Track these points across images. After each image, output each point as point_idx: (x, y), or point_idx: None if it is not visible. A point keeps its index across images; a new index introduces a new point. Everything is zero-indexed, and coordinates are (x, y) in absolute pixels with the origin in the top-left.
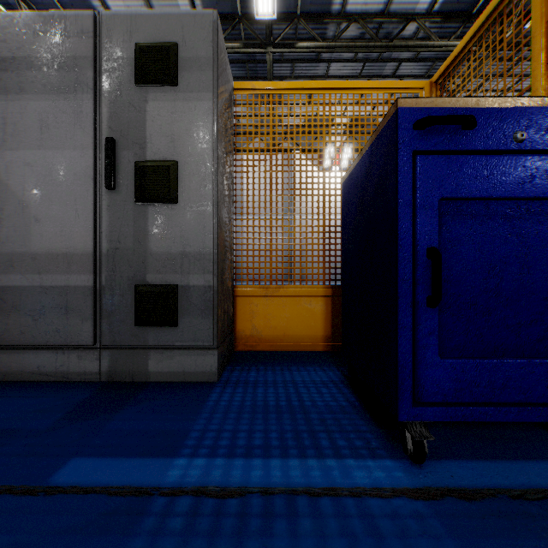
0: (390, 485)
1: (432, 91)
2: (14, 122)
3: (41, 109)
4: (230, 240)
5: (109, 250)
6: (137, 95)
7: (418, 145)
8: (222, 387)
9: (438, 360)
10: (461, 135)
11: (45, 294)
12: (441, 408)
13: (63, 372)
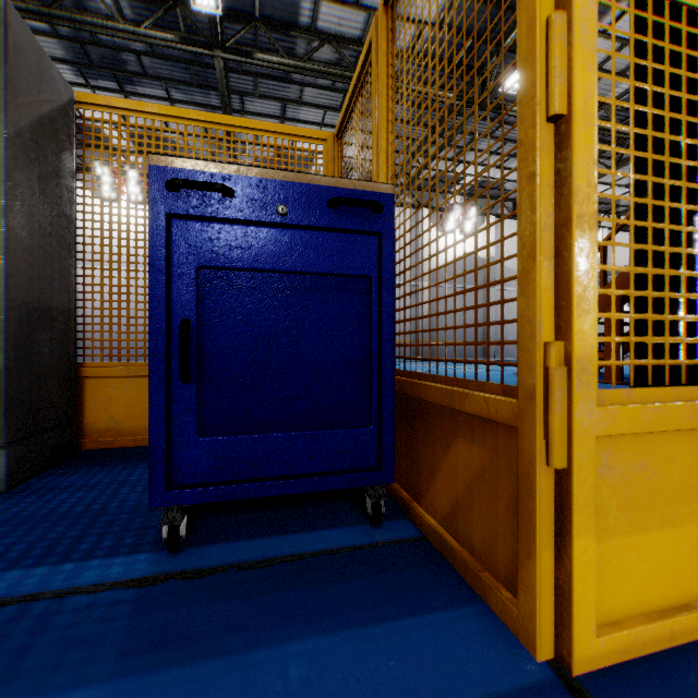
0: (115, 579)
1: (335, 145)
2: None
3: None
4: (63, 302)
5: None
6: None
7: (173, 207)
8: (7, 498)
9: (196, 438)
10: (222, 202)
11: None
12: (199, 490)
13: None
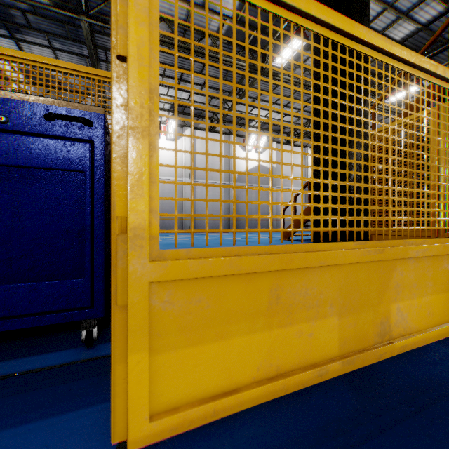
0: None
1: None
2: None
3: None
4: None
5: None
6: None
7: None
8: None
9: None
10: None
11: None
12: None
13: None
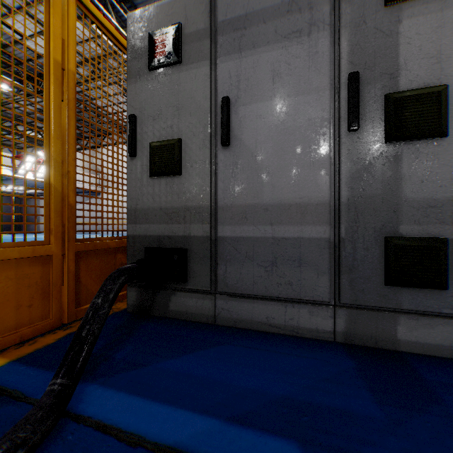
0: None
1: None
2: (246, 78)
3: (272, 59)
4: None
5: (349, 198)
6: (386, 18)
7: None
8: None
9: None
10: None
11: (277, 245)
12: None
13: (293, 326)
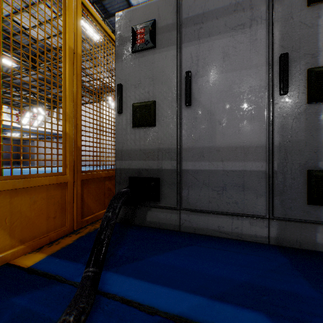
0: None
1: None
2: (203, 58)
3: (223, 44)
4: None
5: (280, 143)
6: (308, 14)
7: None
8: None
9: None
10: None
11: (226, 175)
12: None
13: (237, 233)
